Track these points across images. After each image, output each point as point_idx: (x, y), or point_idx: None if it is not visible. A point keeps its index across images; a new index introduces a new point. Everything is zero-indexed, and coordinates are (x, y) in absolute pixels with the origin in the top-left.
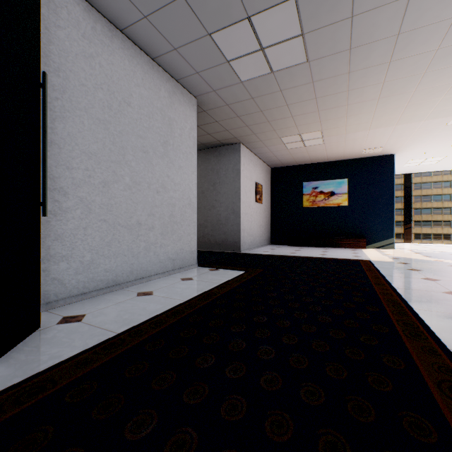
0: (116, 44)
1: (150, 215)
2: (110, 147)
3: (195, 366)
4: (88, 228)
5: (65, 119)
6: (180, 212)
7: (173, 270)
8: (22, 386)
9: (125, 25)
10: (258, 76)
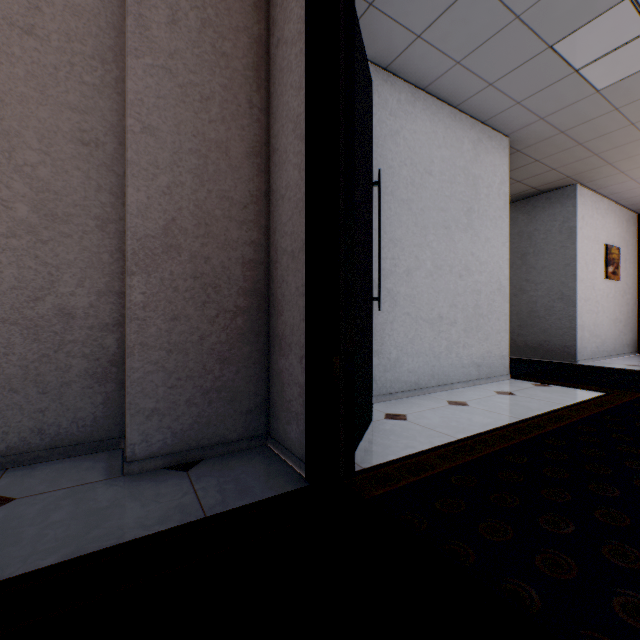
0: (418, 107)
1: (452, 306)
2: (412, 230)
3: (592, 492)
4: (394, 322)
5: (376, 208)
6: (486, 302)
7: (478, 379)
8: (403, 462)
9: (429, 82)
10: (633, 73)
